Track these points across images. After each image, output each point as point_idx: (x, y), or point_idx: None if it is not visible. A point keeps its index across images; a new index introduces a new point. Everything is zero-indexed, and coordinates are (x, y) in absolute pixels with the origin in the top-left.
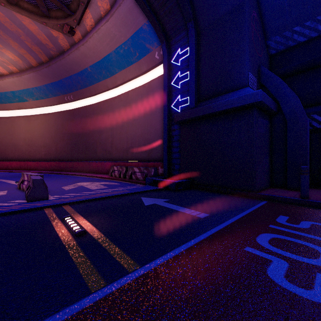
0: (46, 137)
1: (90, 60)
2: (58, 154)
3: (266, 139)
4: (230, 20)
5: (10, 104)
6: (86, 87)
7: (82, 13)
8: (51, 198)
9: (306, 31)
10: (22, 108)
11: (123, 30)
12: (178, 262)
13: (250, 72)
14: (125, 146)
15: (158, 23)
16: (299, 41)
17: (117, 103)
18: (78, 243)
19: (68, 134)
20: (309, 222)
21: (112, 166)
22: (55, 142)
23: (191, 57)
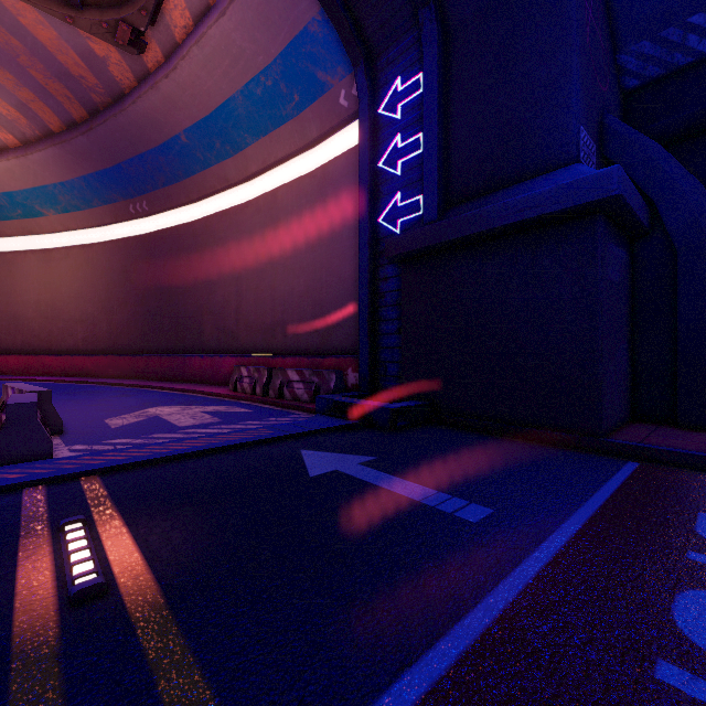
0: (87, 298)
1: (185, 115)
2: (115, 339)
3: (623, 298)
4: None
5: (5, 222)
6: (177, 181)
7: None
8: (61, 454)
9: None
10: (31, 231)
11: (262, 38)
12: None
13: (582, 127)
14: (269, 320)
15: (347, 16)
16: (702, 53)
17: (250, 217)
18: (66, 642)
19: (138, 292)
20: None
21: (237, 366)
22: (107, 310)
23: (429, 95)
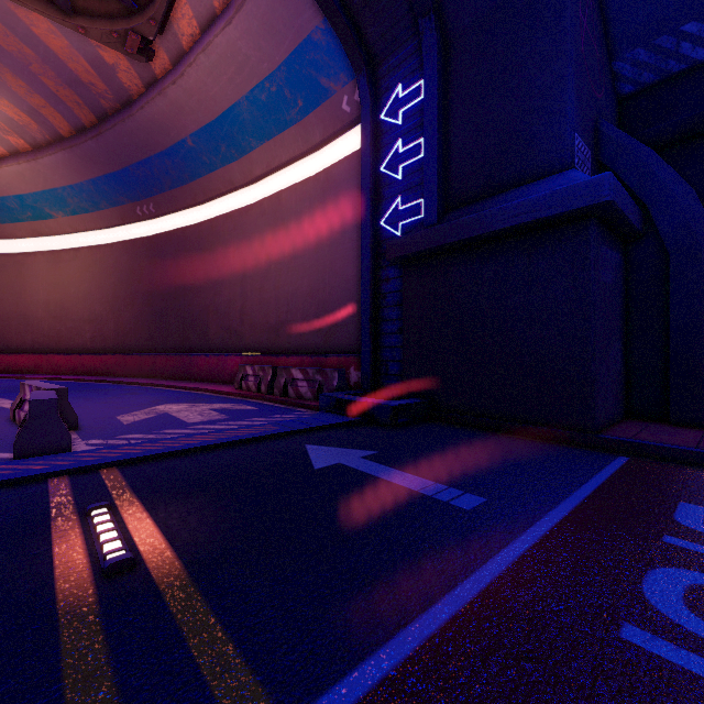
0: (95, 299)
1: (192, 120)
2: (123, 338)
3: (617, 299)
4: (527, 7)
5: (15, 224)
6: (183, 184)
7: (168, 4)
8: (79, 448)
9: None
10: (41, 233)
11: (267, 46)
12: (414, 697)
13: (576, 134)
14: (273, 320)
15: (349, 25)
16: (695, 60)
17: (255, 219)
18: (104, 606)
19: (145, 293)
20: None
21: (242, 365)
22: (115, 310)
23: (429, 102)
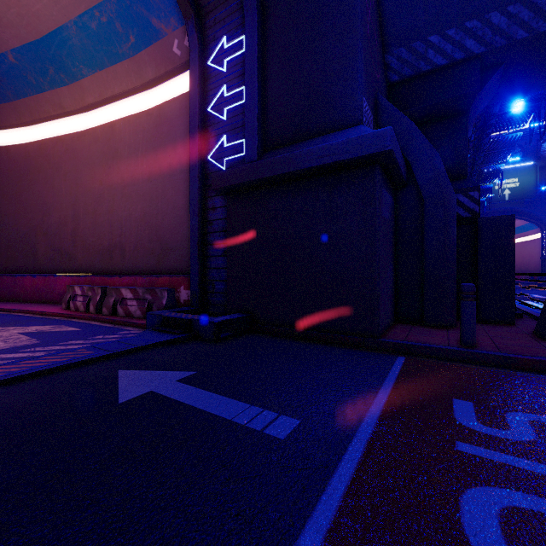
0: None
1: (12, 34)
2: None
3: (391, 231)
4: None
5: None
6: (5, 101)
7: None
8: None
9: (448, 47)
10: None
11: None
12: None
13: (364, 98)
14: (106, 242)
15: None
16: (436, 64)
17: (87, 145)
18: None
19: None
20: (521, 415)
21: (71, 285)
22: None
23: (250, 55)
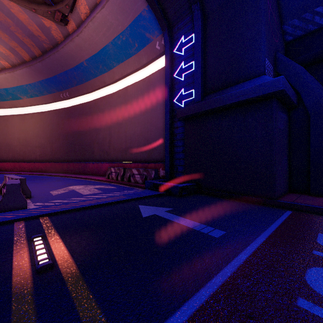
0: (41, 136)
1: (86, 53)
2: (54, 155)
3: (285, 136)
4: None
5: (4, 102)
6: (82, 83)
7: None
8: (31, 207)
9: None
10: (16, 106)
11: (121, 18)
12: None
13: (266, 58)
14: (124, 146)
15: (159, 8)
16: (321, 25)
17: (115, 99)
18: (35, 289)
19: (64, 134)
20: None
21: (109, 167)
22: (50, 142)
23: (197, 44)
